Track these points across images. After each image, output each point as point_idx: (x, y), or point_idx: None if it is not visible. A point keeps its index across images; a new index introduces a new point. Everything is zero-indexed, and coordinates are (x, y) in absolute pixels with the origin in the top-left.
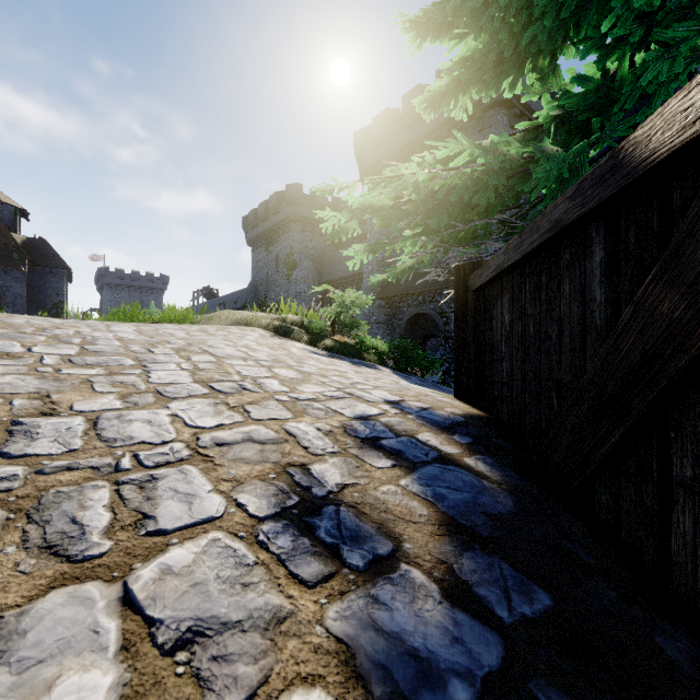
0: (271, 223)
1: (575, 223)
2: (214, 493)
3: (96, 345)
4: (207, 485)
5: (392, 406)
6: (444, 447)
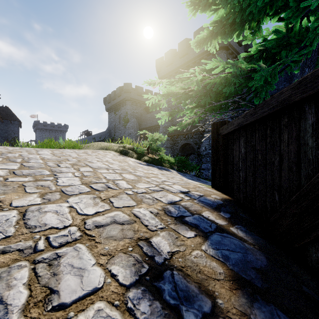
0: (117, 101)
1: (296, 102)
2: (96, 266)
3: (29, 162)
4: (91, 259)
5: (185, 195)
6: (218, 221)
